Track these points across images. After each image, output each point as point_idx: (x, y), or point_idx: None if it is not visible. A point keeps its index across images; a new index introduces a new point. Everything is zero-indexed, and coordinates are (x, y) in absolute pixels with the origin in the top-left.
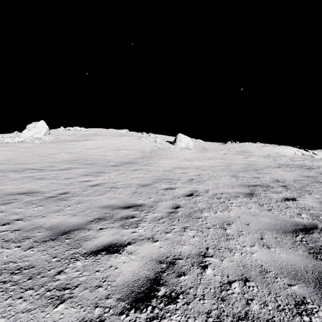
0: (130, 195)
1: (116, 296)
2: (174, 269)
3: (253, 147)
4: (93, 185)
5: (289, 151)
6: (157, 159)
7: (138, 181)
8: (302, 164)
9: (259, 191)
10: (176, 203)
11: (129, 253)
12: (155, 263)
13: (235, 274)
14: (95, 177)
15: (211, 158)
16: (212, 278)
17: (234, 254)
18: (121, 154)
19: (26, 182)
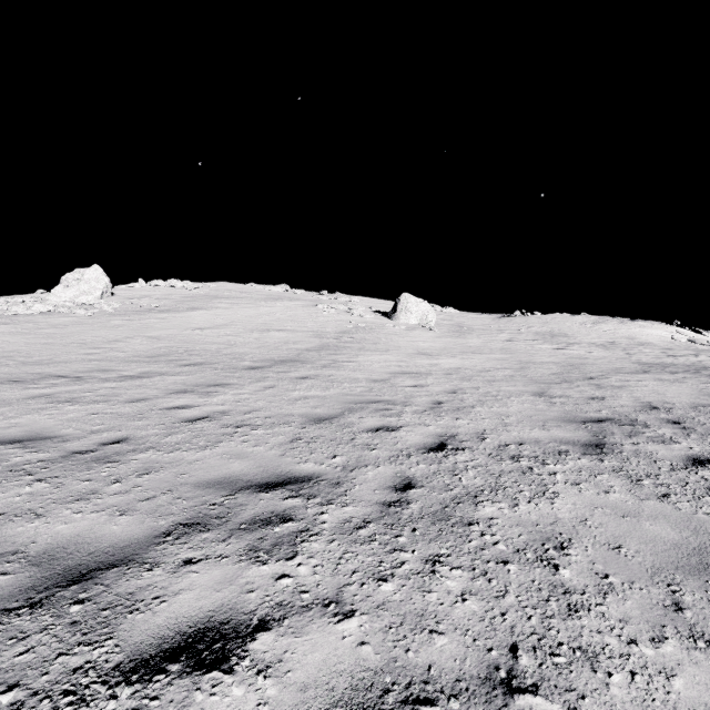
0: (282, 447)
1: None
2: None
3: (574, 323)
4: (195, 418)
5: (658, 334)
6: (354, 352)
7: (305, 409)
8: (697, 365)
9: (617, 438)
10: (404, 473)
11: (259, 669)
12: None
13: None
14: (203, 397)
15: (479, 350)
16: None
17: (608, 678)
18: (269, 341)
19: (33, 411)
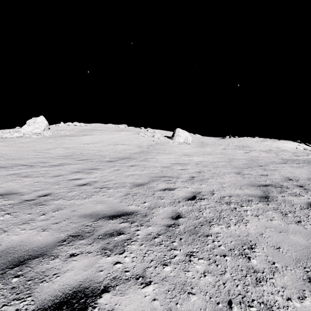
0: (121, 198)
1: None
2: None
3: (253, 141)
4: (82, 184)
5: (290, 146)
6: (155, 154)
7: (132, 180)
8: (308, 160)
9: (275, 194)
10: (177, 210)
11: None
12: None
13: None
14: (86, 174)
15: (211, 153)
16: None
17: None
18: (117, 149)
19: (9, 181)
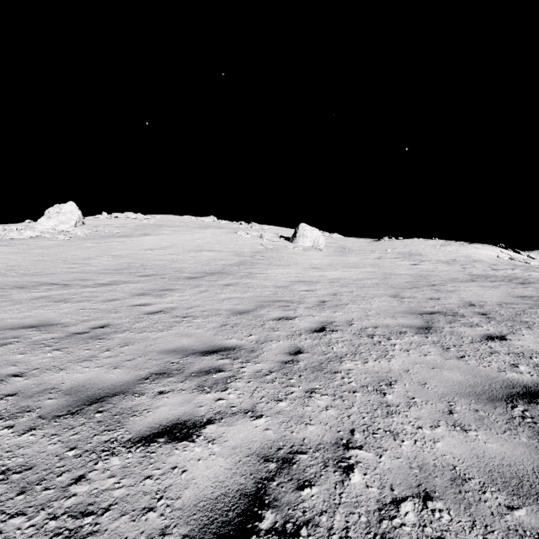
0: (215, 330)
1: (181, 529)
2: (291, 473)
3: (427, 246)
4: (153, 312)
5: (488, 253)
6: (264, 266)
7: (230, 306)
8: (511, 276)
9: (441, 324)
10: (296, 345)
11: (209, 440)
12: (257, 461)
13: (406, 485)
14: (157, 298)
15: (356, 265)
16: (362, 493)
17: (401, 443)
18: (202, 259)
19: (39, 307)
